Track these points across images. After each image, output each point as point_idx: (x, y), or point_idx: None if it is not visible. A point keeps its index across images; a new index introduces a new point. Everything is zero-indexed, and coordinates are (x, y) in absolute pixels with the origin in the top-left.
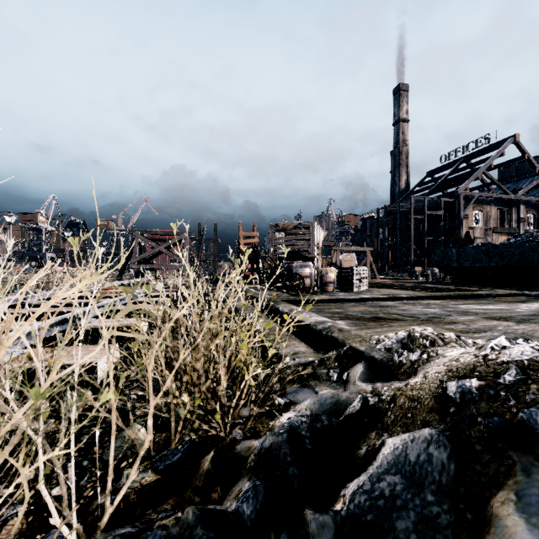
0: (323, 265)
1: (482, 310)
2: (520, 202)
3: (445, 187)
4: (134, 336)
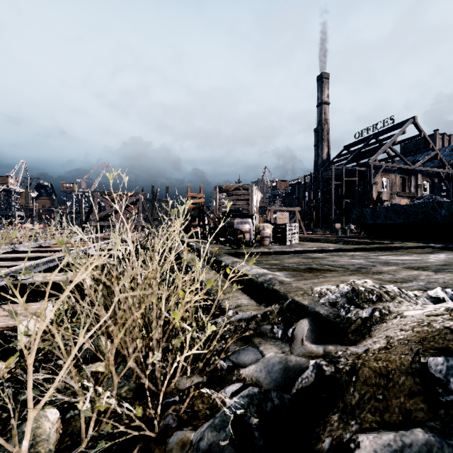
0: (260, 222)
1: (400, 260)
2: (418, 171)
3: (358, 158)
4: None
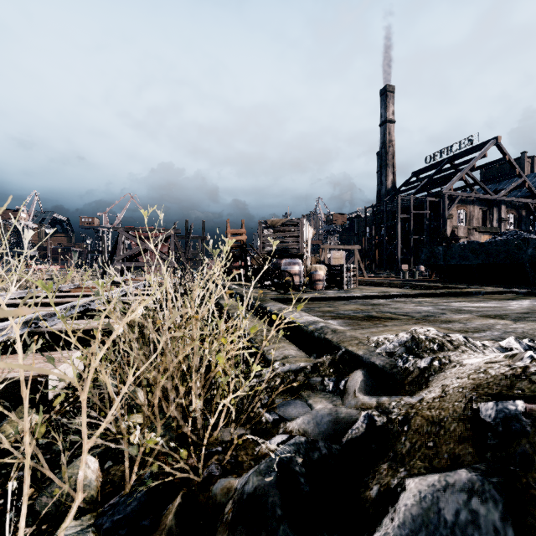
0: (312, 263)
1: (475, 308)
2: (502, 202)
3: (430, 187)
4: (2, 366)
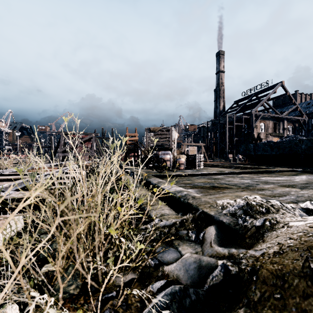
0: (177, 153)
1: (275, 180)
2: (285, 119)
3: (244, 110)
4: None
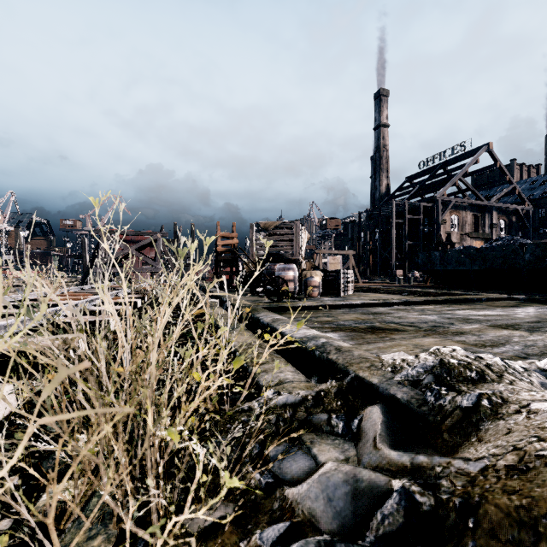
0: (307, 268)
1: (482, 316)
2: (493, 208)
3: (423, 192)
4: None
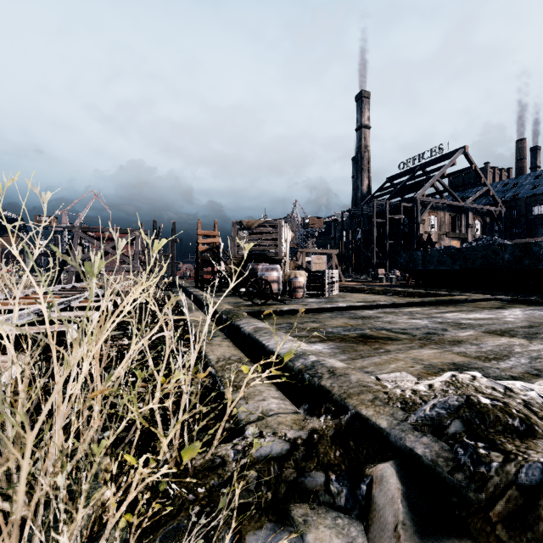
0: (291, 268)
1: (473, 320)
2: (469, 209)
3: (403, 192)
4: None
